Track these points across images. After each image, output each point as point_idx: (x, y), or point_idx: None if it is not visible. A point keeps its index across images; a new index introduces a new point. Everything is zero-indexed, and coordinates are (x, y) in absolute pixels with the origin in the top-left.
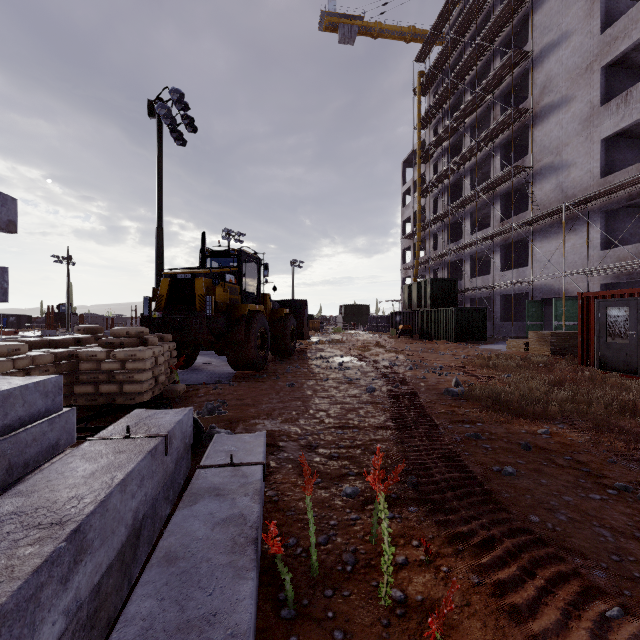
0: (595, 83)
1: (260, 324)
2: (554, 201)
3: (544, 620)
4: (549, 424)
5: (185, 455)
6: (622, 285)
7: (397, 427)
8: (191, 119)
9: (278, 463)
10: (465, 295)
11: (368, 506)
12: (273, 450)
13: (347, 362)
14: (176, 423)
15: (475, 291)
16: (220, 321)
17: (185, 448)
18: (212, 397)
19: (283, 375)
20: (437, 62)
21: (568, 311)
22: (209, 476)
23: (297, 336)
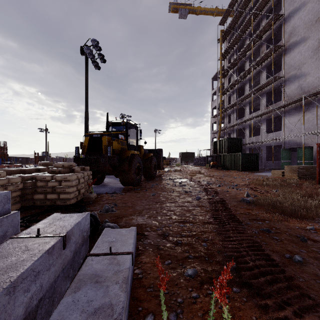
0: None
1: (137, 161)
2: (297, 95)
3: None
4: (312, 222)
5: (84, 242)
6: None
7: (216, 223)
8: (102, 55)
9: (143, 247)
10: (246, 146)
11: (204, 285)
12: (141, 237)
13: (184, 182)
14: (75, 224)
15: (251, 144)
16: (115, 159)
17: (83, 239)
18: (110, 201)
19: (149, 189)
20: (230, 24)
21: (305, 154)
22: (94, 263)
23: (157, 168)
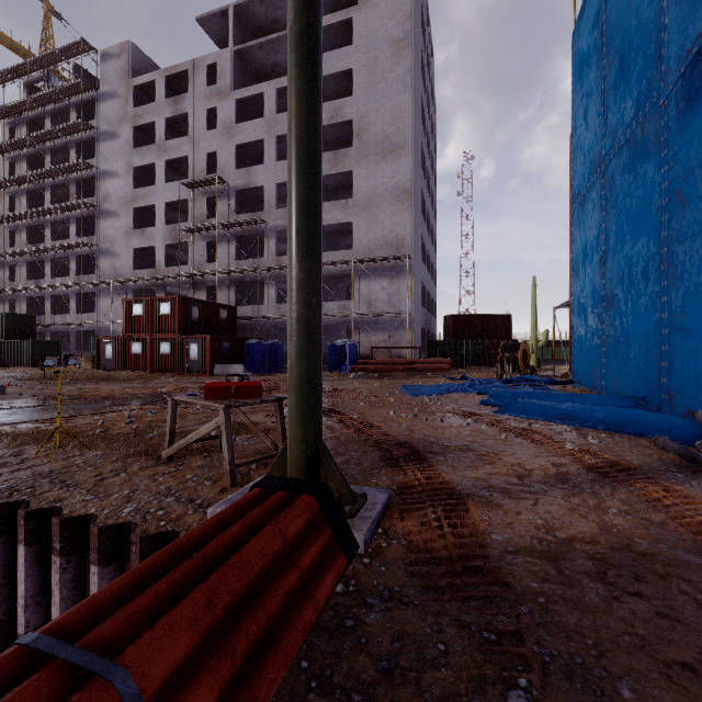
0: (131, 215)
1: None
2: (111, 274)
3: (27, 388)
4: (56, 381)
5: None
6: None
7: None
8: None
9: None
10: (46, 328)
11: None
12: None
13: None
14: None
15: (55, 326)
16: None
17: None
18: None
19: None
20: (15, 106)
21: None
22: None
23: None
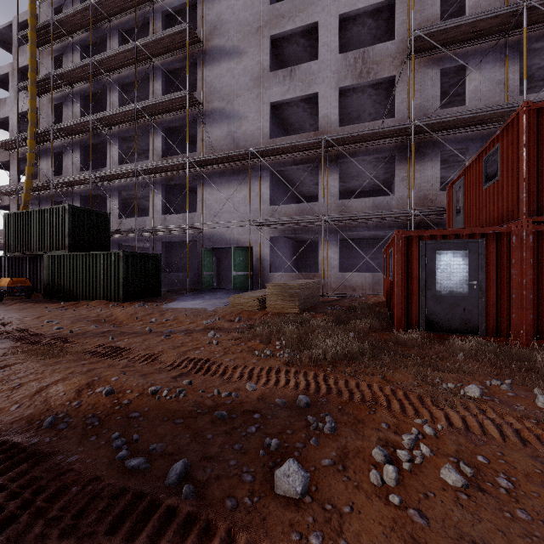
0: (265, 47)
1: None
2: (226, 149)
3: None
4: None
5: None
6: (274, 240)
7: None
8: None
9: None
10: (111, 239)
11: None
12: None
13: None
14: None
15: (126, 235)
16: None
17: None
18: None
19: None
20: None
21: (244, 261)
22: None
23: None
